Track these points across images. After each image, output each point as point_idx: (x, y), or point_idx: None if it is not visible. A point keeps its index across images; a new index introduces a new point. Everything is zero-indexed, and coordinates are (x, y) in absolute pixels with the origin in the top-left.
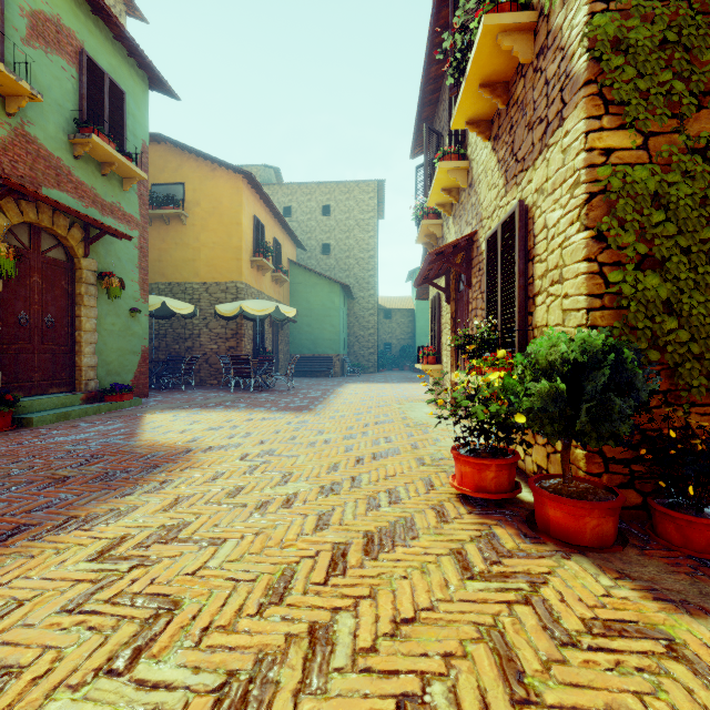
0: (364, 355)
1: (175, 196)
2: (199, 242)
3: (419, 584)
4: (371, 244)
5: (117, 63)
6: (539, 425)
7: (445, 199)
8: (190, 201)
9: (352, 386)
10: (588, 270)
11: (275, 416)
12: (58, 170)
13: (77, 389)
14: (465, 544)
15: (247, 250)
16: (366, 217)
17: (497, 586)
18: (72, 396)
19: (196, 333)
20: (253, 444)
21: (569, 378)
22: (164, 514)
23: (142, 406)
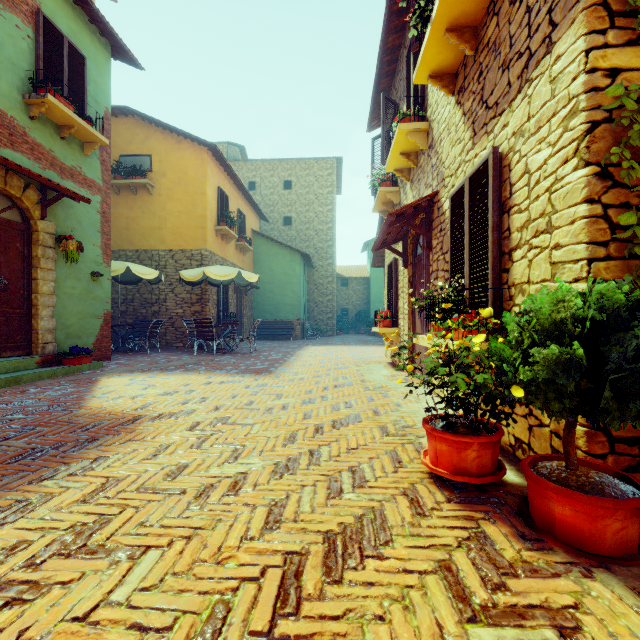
0: (323, 319)
1: (142, 167)
2: (165, 211)
3: (403, 632)
4: (329, 217)
5: (77, 28)
6: (542, 400)
7: (403, 164)
8: (156, 172)
9: (311, 348)
10: (590, 213)
11: (234, 379)
12: (11, 129)
13: (33, 353)
14: (452, 552)
15: (212, 219)
16: (325, 192)
17: (513, 636)
18: (26, 360)
19: (163, 298)
20: (207, 410)
21: (581, 342)
22: (81, 507)
23: (102, 369)
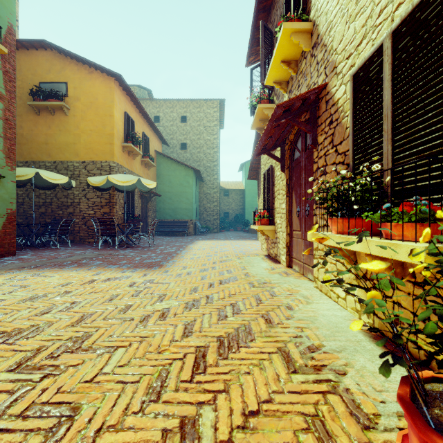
0: (210, 220)
1: (59, 92)
2: (78, 129)
3: None
4: (215, 143)
5: None
6: None
7: (282, 75)
8: (71, 96)
9: (201, 243)
10: None
11: (122, 275)
12: None
13: None
14: None
15: (119, 137)
16: (212, 125)
17: None
18: None
19: (77, 201)
20: (66, 324)
21: None
22: None
23: None
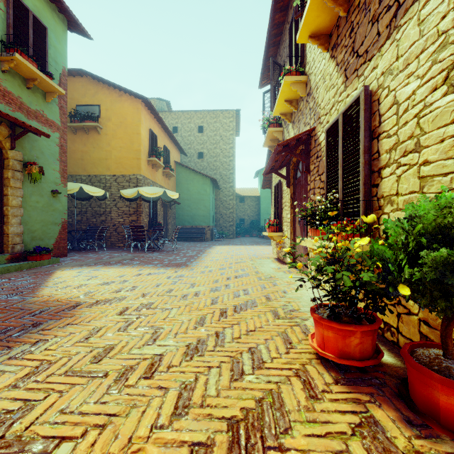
0: (226, 226)
1: (93, 114)
2: (110, 146)
3: None
4: (231, 152)
5: (40, 5)
6: (427, 297)
7: (286, 109)
8: (103, 117)
9: (218, 247)
10: None
11: (159, 271)
12: None
13: (5, 251)
14: (348, 441)
15: (145, 152)
16: (228, 134)
17: None
18: None
19: (108, 210)
20: (135, 297)
21: None
22: (11, 392)
23: (58, 264)
